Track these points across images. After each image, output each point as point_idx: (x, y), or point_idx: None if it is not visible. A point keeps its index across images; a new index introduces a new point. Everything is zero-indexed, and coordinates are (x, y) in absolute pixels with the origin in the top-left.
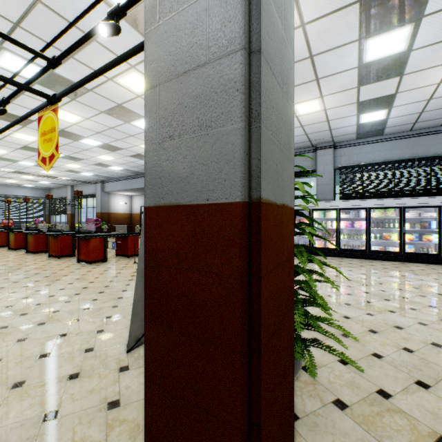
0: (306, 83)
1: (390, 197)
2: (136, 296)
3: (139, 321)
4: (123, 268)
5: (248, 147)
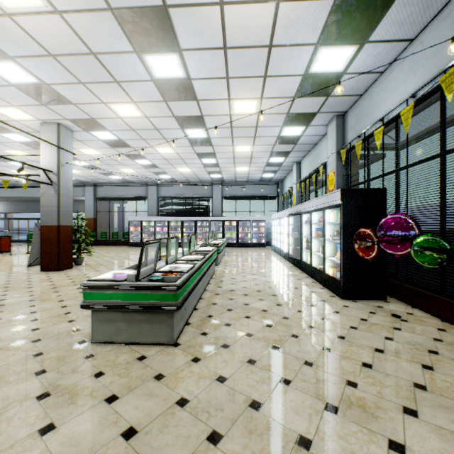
0: (120, 165)
1: (183, 215)
2: (31, 250)
3: (32, 258)
4: (3, 256)
5: (58, 218)
